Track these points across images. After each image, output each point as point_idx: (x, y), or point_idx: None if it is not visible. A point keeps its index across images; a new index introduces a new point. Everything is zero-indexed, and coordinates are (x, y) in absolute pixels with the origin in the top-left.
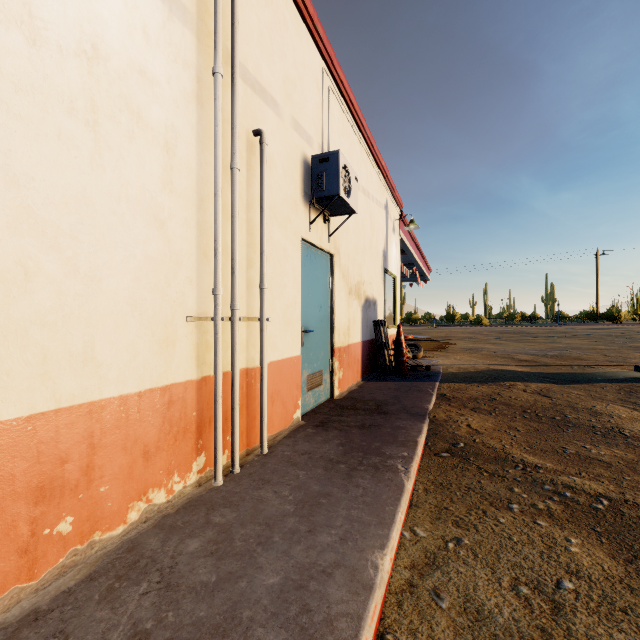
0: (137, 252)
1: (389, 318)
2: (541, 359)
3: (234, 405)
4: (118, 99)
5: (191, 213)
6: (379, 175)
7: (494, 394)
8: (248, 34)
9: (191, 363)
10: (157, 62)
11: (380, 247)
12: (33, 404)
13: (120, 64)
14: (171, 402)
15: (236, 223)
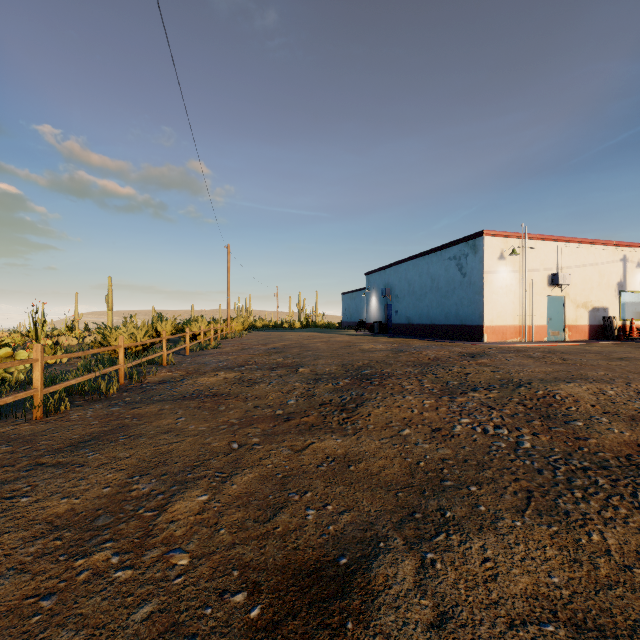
0: (510, 307)
1: (631, 315)
2: None
3: (525, 330)
4: (508, 290)
5: (518, 300)
6: (611, 248)
7: (639, 343)
8: (529, 262)
9: (518, 322)
10: (513, 282)
11: (613, 282)
12: (502, 324)
13: (509, 285)
14: (515, 327)
15: (526, 300)
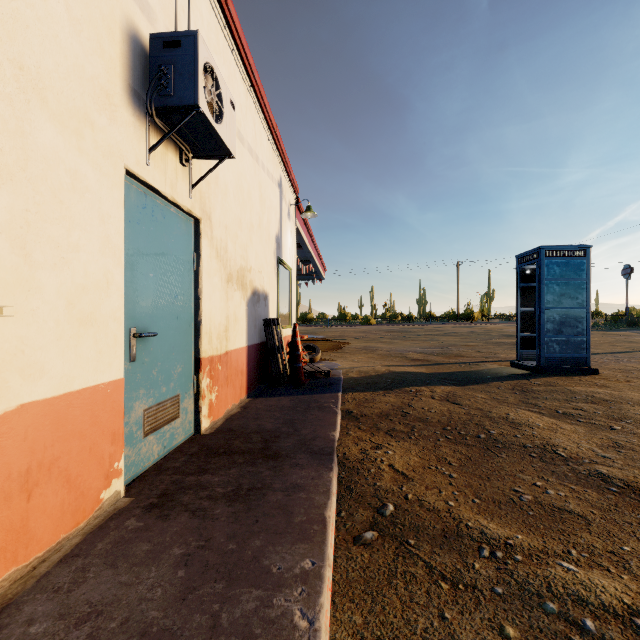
0: None
1: (284, 316)
2: (431, 357)
3: None
4: None
5: None
6: (271, 142)
7: (405, 406)
8: None
9: None
10: None
11: (273, 230)
12: None
13: None
14: None
15: None
